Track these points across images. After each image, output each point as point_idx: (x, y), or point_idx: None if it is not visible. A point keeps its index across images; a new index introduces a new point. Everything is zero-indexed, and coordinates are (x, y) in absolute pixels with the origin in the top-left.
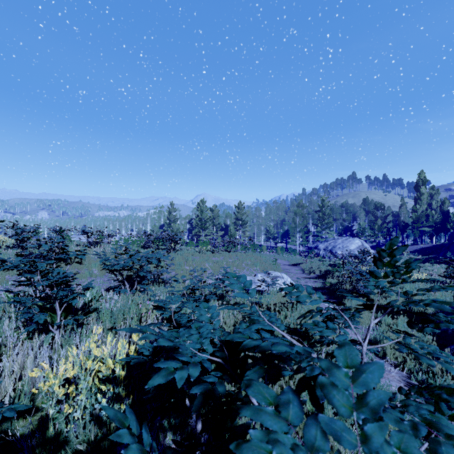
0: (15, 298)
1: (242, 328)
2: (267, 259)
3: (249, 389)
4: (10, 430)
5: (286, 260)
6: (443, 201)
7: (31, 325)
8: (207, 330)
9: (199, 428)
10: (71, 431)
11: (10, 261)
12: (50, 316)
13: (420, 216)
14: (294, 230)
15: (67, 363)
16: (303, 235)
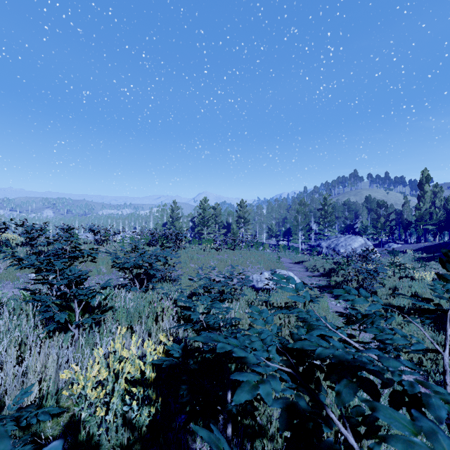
0: (36, 296)
1: (301, 334)
2: (270, 257)
3: (378, 414)
4: (38, 432)
5: (289, 258)
6: (447, 199)
7: (51, 324)
8: (269, 337)
9: (229, 432)
10: (103, 435)
11: (27, 259)
12: (68, 314)
13: (423, 214)
14: (296, 228)
15: (95, 364)
16: (305, 233)
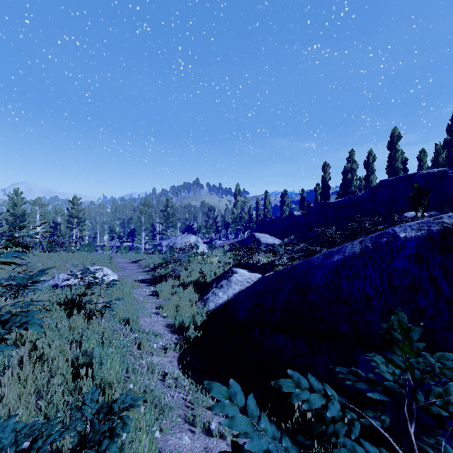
0: None
1: None
2: (104, 258)
3: None
4: None
5: (129, 258)
6: (250, 207)
7: None
8: None
9: None
10: None
11: None
12: None
13: (236, 217)
14: (140, 228)
15: None
16: (148, 233)
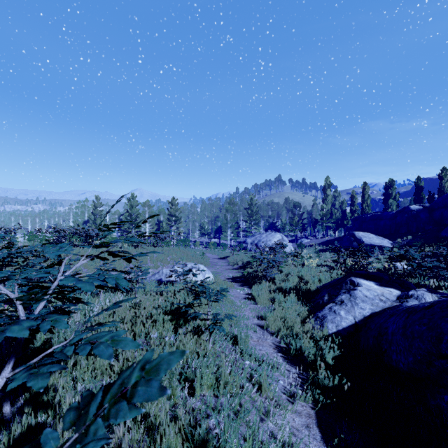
0: None
1: None
2: (197, 253)
3: None
4: None
5: (217, 254)
6: (343, 202)
7: None
8: None
9: (6, 410)
10: None
11: None
12: None
13: (326, 214)
14: (226, 226)
15: None
16: (234, 230)
